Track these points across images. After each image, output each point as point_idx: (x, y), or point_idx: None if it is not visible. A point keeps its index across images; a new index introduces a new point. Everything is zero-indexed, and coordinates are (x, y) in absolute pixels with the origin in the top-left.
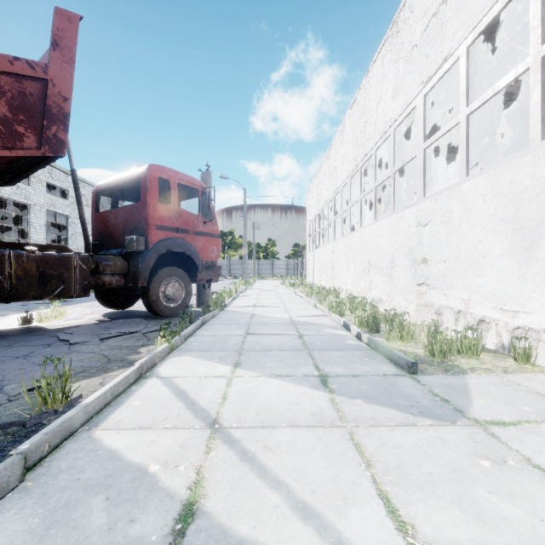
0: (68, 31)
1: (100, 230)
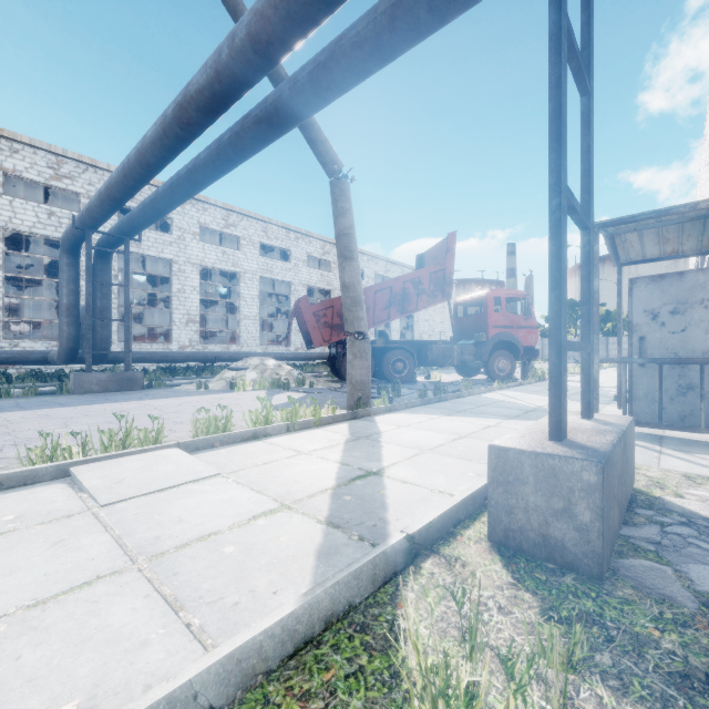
0: (452, 241)
1: (458, 328)
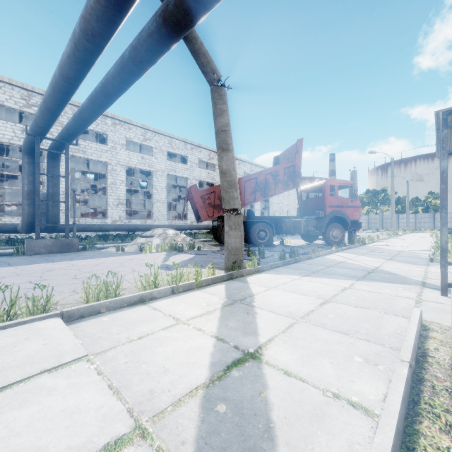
0: (300, 145)
1: (303, 208)
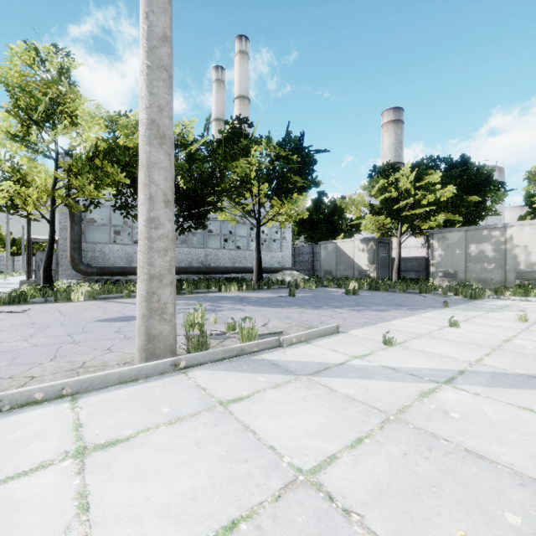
0: None
1: None
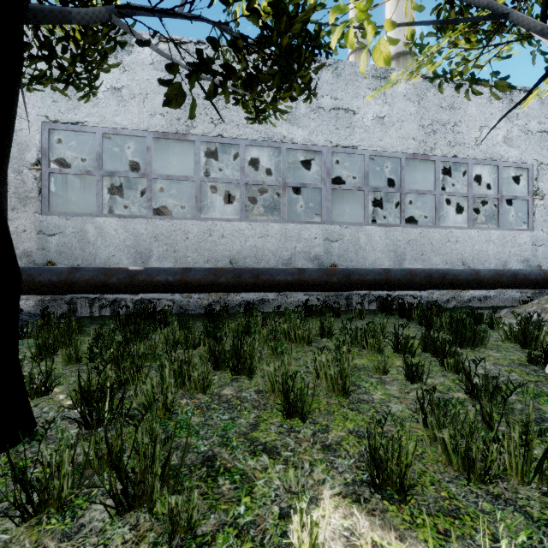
0: None
1: None
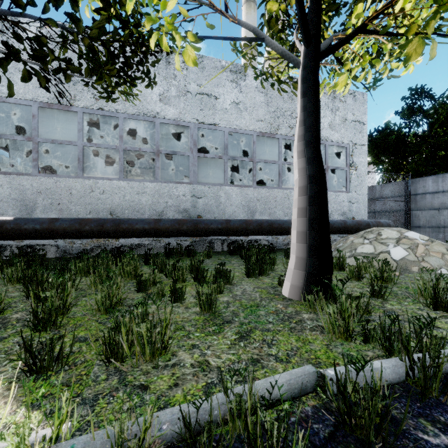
0: None
1: None
